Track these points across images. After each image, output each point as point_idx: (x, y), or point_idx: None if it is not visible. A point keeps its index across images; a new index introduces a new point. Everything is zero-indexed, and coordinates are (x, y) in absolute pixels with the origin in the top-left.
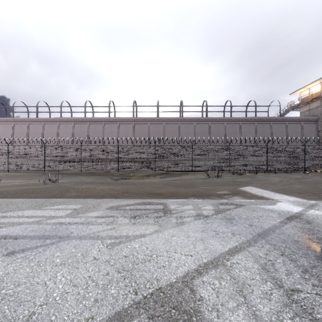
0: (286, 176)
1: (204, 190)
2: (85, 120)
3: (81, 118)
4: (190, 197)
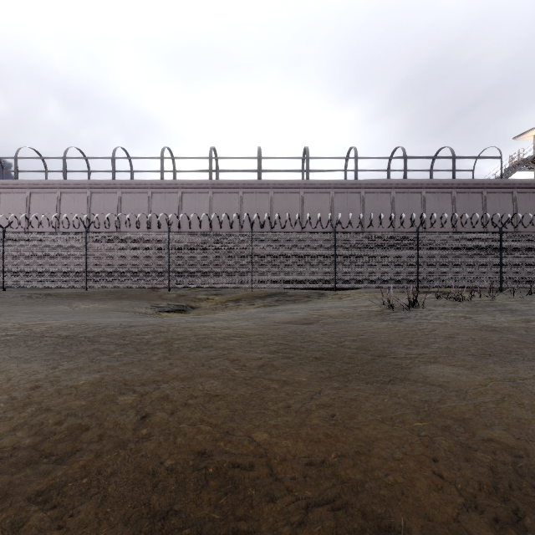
0: None
1: (474, 405)
2: (113, 185)
3: (105, 182)
4: None
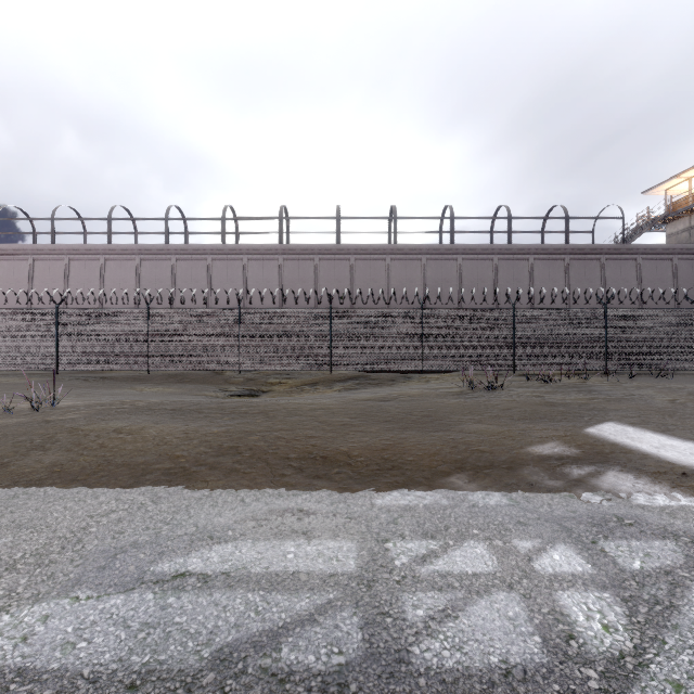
0: (668, 386)
1: (483, 439)
2: (167, 251)
3: (157, 247)
4: (454, 479)
